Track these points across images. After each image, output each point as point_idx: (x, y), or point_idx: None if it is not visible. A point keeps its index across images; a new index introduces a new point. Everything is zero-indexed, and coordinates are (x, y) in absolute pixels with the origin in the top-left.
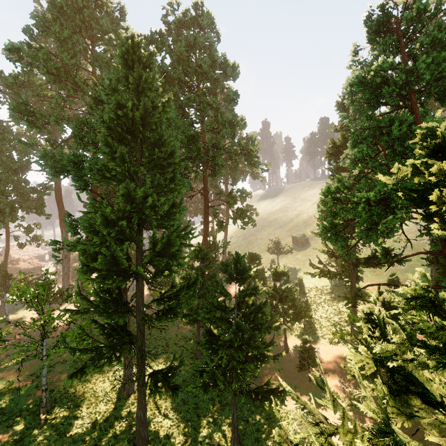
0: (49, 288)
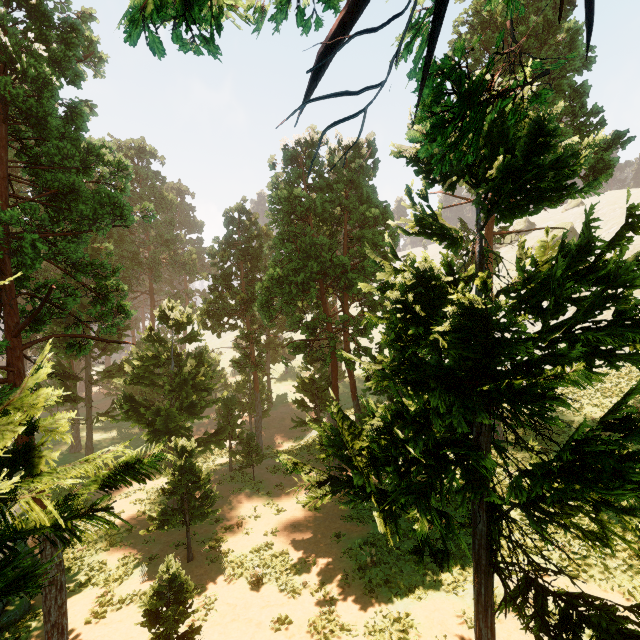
0: None
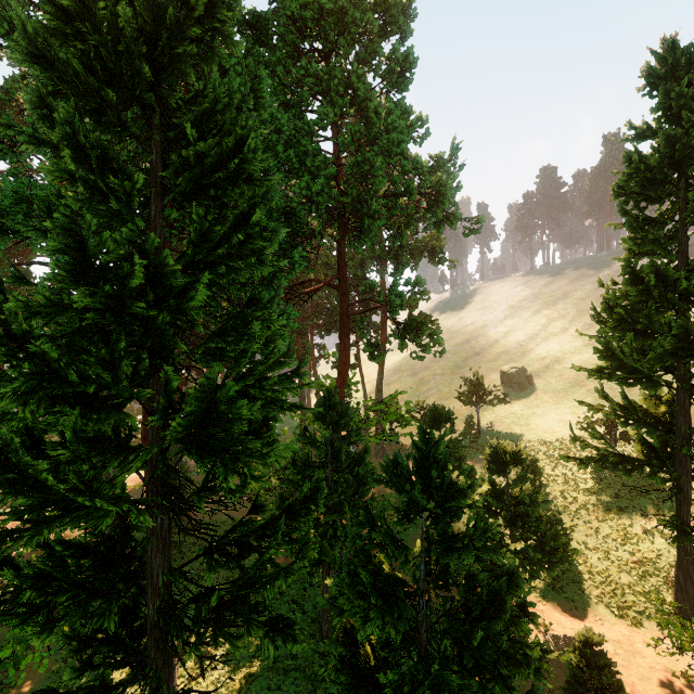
0: None
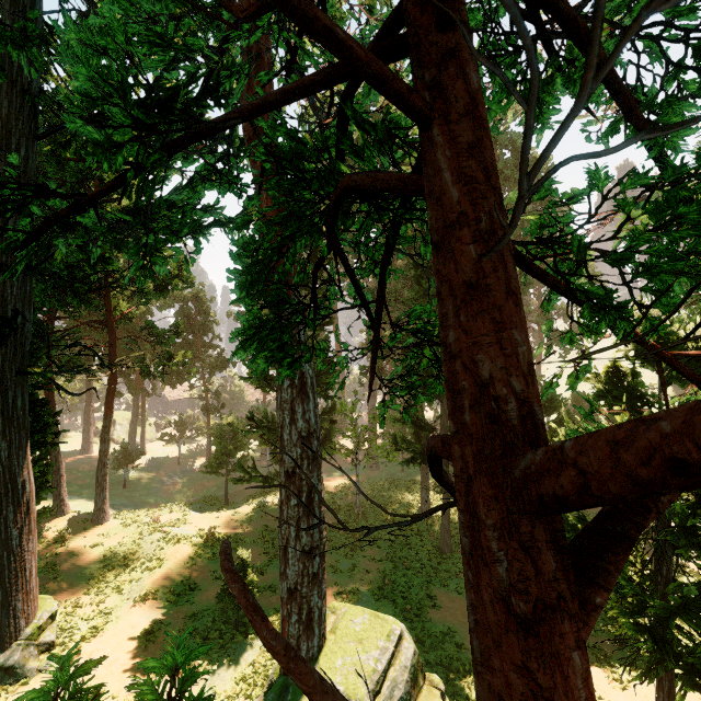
0: (335, 416)
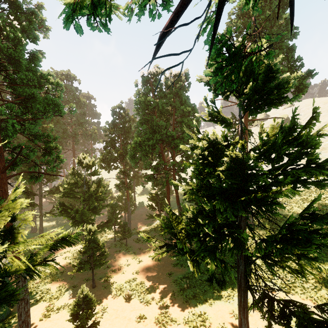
0: None
